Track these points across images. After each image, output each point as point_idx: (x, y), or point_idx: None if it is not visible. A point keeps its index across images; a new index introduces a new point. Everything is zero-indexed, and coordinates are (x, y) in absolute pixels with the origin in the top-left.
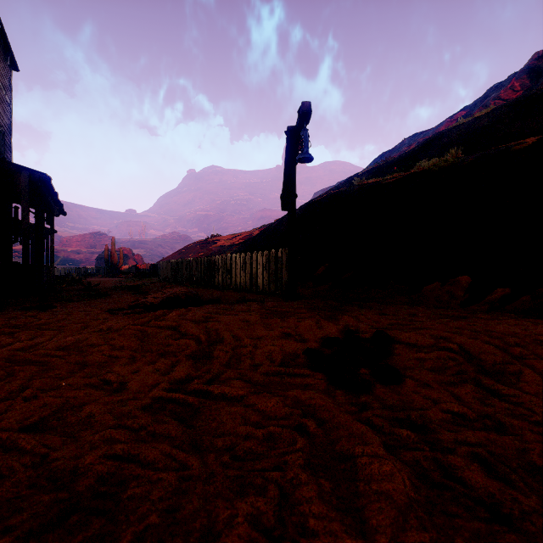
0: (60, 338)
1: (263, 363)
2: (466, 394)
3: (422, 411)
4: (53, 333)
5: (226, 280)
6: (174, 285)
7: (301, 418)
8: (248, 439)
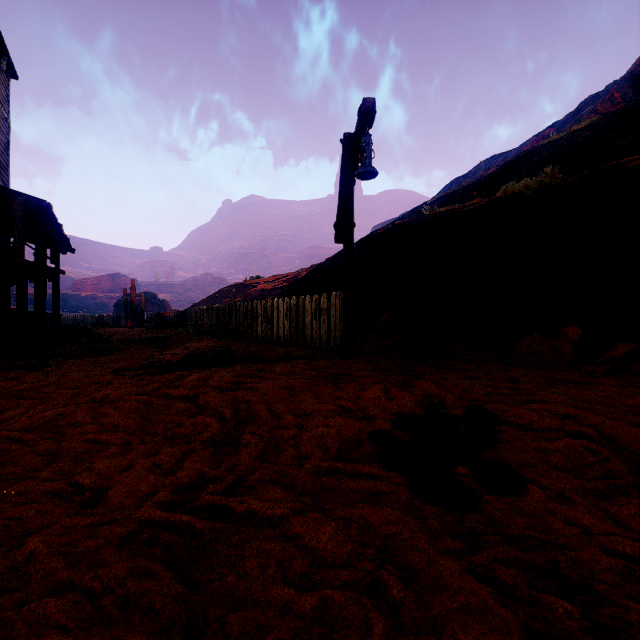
0: (37, 412)
1: (312, 455)
2: (632, 516)
3: (572, 552)
4: (33, 403)
5: (266, 331)
6: (203, 337)
7: (376, 568)
8: (286, 619)
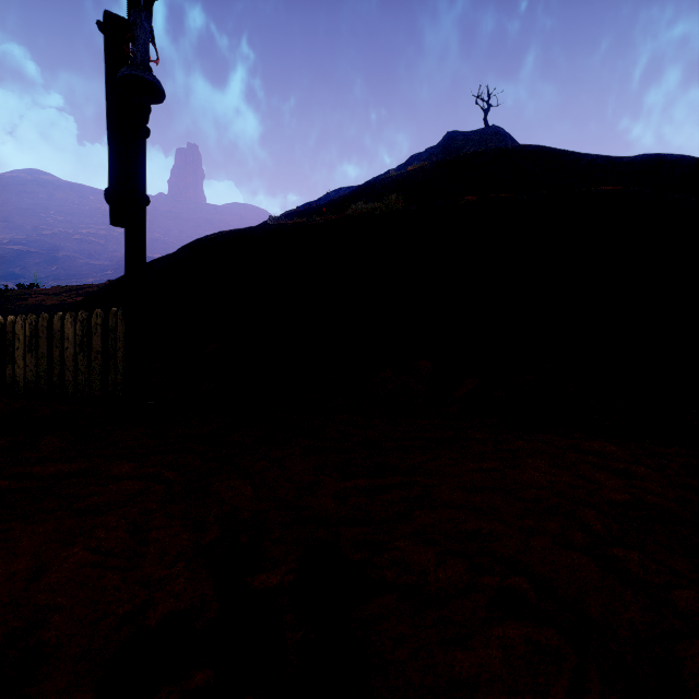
0: None
1: None
2: None
3: None
4: None
5: None
6: None
7: None
8: None
